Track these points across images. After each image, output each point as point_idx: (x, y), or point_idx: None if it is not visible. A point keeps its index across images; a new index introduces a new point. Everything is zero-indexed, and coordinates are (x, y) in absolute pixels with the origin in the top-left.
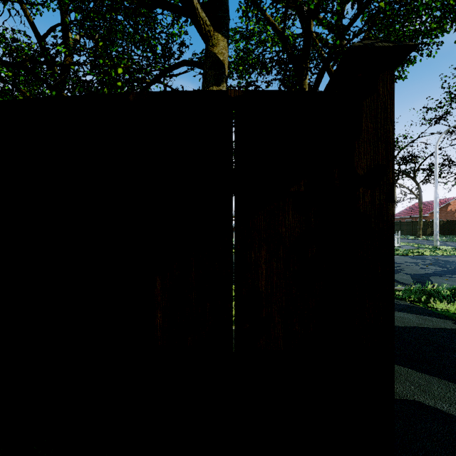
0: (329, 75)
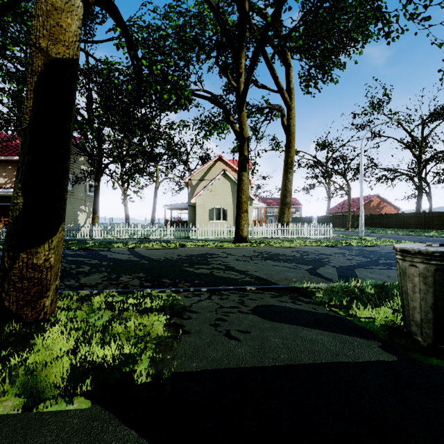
0: (268, 68)
